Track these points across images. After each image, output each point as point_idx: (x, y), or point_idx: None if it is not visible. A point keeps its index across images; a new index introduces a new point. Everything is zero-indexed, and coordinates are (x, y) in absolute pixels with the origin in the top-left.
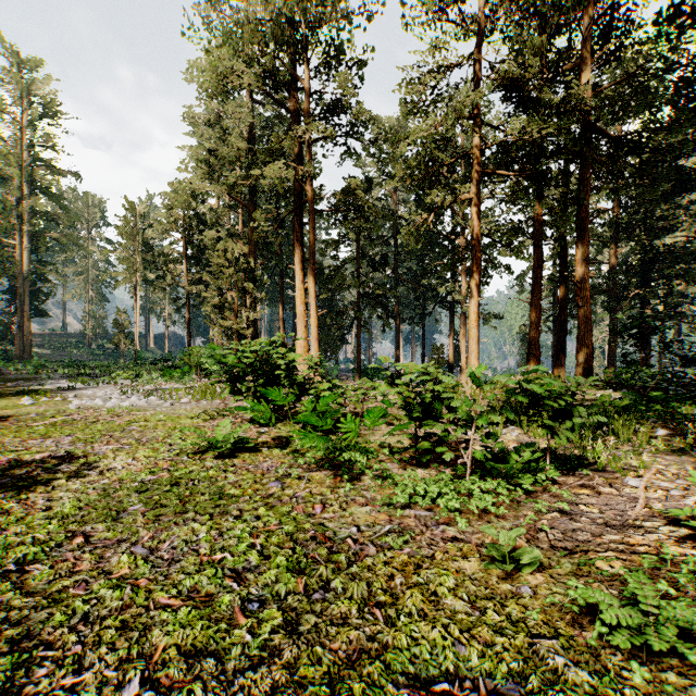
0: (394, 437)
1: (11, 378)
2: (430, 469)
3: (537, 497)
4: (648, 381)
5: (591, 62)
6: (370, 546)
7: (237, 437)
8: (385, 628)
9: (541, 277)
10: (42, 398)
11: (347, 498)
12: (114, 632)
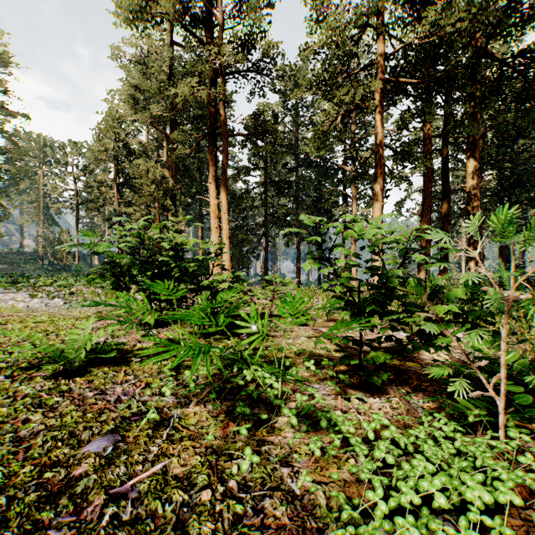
0: (311, 340)
1: None
2: (388, 397)
3: None
4: None
5: None
6: None
7: (102, 343)
8: None
9: (431, 191)
10: None
11: (243, 500)
12: None
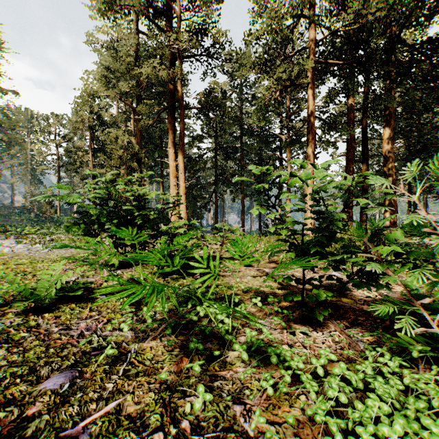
0: (256, 279)
1: None
2: (329, 331)
3: None
4: None
5: None
6: None
7: (72, 282)
8: None
9: (353, 155)
10: None
11: None
12: None
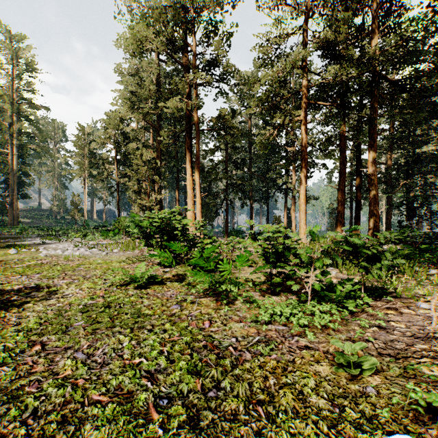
0: (253, 275)
1: (4, 237)
2: (280, 296)
3: (359, 316)
4: (417, 238)
5: (378, 32)
6: (246, 353)
7: (150, 275)
8: (267, 423)
9: (345, 172)
10: (23, 249)
11: (226, 317)
12: (55, 425)
